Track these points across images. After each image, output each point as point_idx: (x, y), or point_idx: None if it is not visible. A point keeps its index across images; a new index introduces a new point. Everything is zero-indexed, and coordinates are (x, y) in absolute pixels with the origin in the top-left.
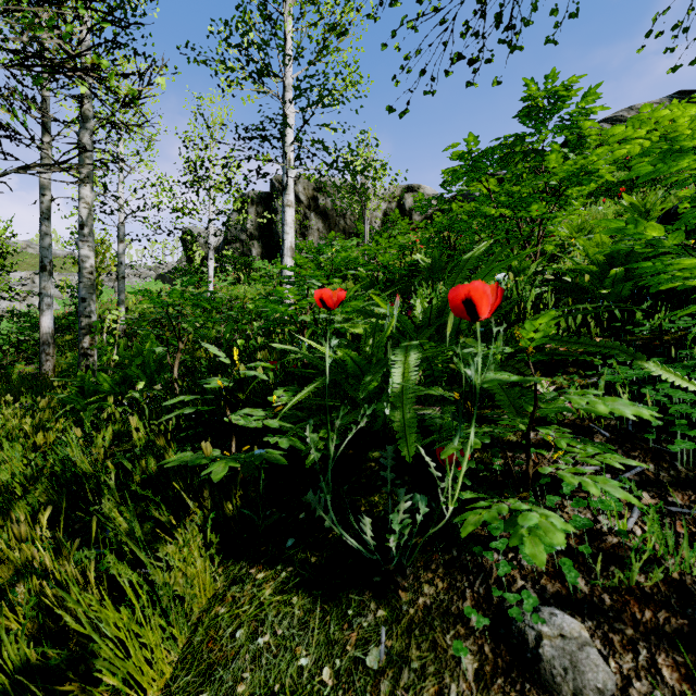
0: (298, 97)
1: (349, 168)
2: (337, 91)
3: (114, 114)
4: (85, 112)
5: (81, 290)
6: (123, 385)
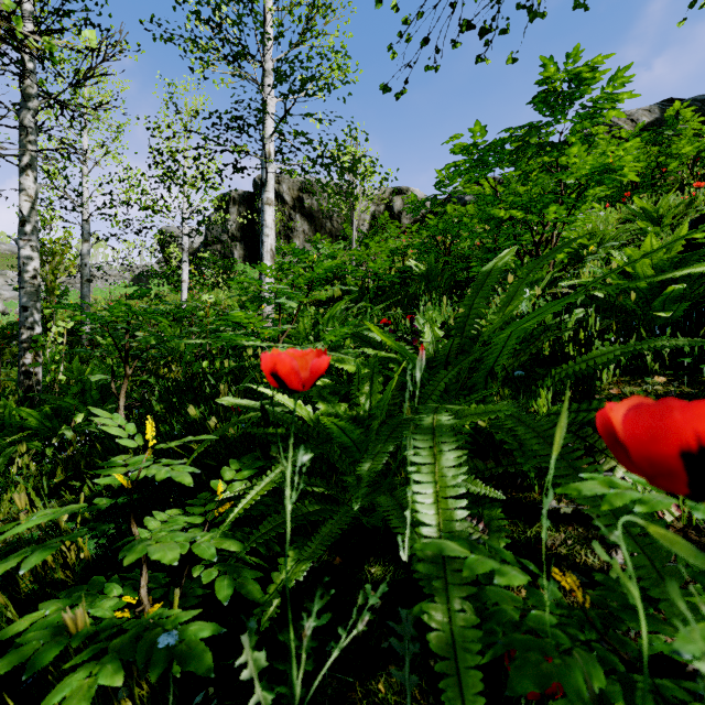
0: (278, 80)
1: (336, 164)
2: (323, 78)
3: (71, 98)
4: (27, 89)
5: (21, 298)
6: (55, 419)
